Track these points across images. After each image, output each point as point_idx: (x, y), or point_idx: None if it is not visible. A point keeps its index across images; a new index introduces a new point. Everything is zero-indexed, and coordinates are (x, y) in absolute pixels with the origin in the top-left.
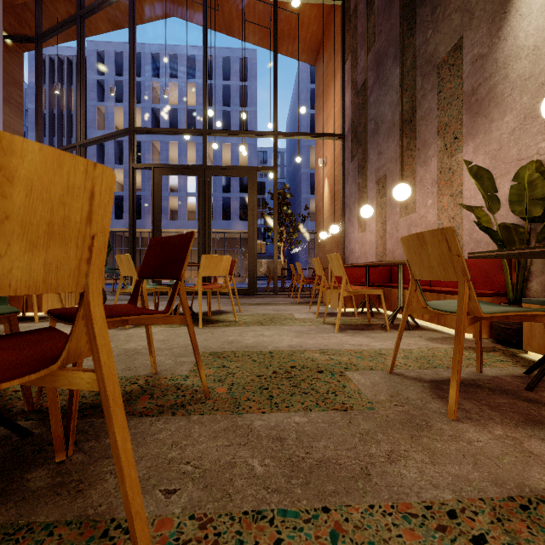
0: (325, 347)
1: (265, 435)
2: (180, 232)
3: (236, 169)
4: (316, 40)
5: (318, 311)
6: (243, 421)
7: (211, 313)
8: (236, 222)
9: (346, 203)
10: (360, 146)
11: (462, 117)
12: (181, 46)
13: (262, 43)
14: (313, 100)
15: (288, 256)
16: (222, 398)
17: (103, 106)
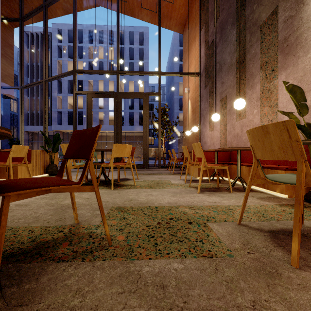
0: (192, 204)
1: (150, 282)
2: (104, 132)
3: (136, 94)
4: (183, 18)
5: (185, 179)
6: (135, 267)
7: (120, 180)
8: (137, 126)
9: (201, 113)
10: (210, 79)
11: (277, 57)
12: (105, 25)
13: (152, 21)
14: (181, 56)
15: (166, 146)
16: (121, 245)
17: (61, 60)
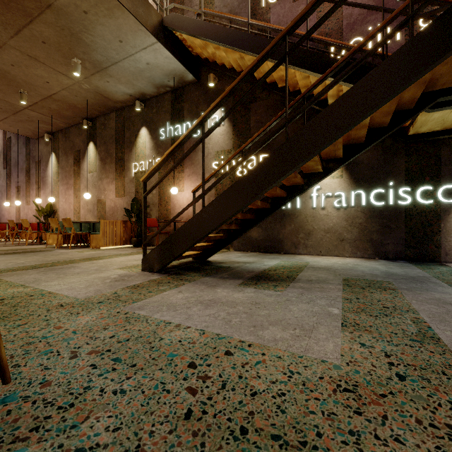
0: None
1: None
2: None
3: None
4: None
5: None
6: None
7: None
8: None
9: None
10: (8, 165)
11: (41, 183)
12: None
13: None
14: None
15: None
16: None
17: None
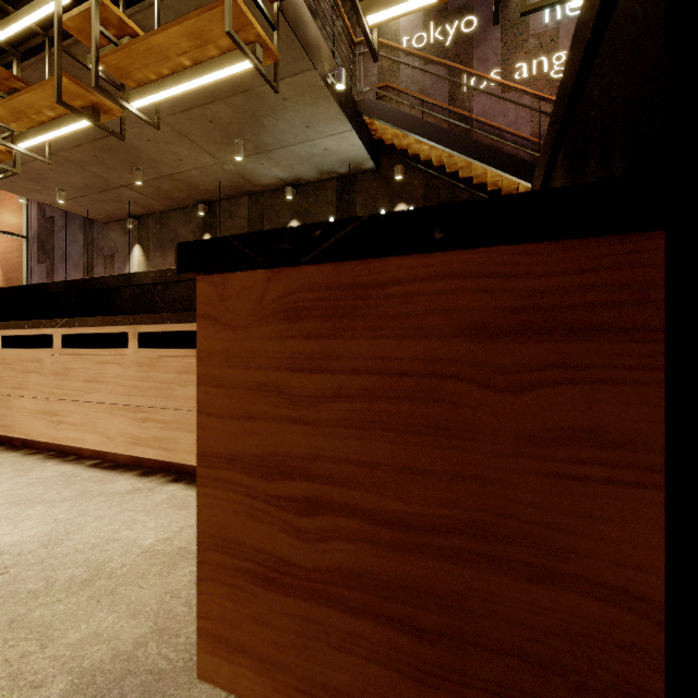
0: None
1: None
2: None
3: None
4: None
5: None
6: None
7: None
8: None
9: None
10: (49, 259)
11: None
12: None
13: None
14: None
15: None
16: None
17: None
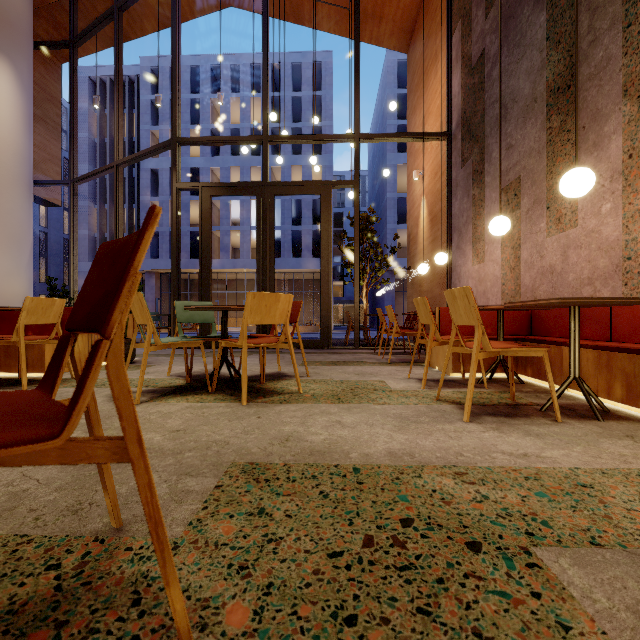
0: (459, 460)
1: None
2: (242, 272)
3: (305, 184)
4: (409, 17)
5: (425, 378)
6: None
7: (266, 378)
8: (308, 260)
9: (453, 225)
10: (476, 143)
11: None
12: (244, 54)
13: (339, 30)
14: (402, 109)
15: (370, 300)
16: None
17: (157, 129)
